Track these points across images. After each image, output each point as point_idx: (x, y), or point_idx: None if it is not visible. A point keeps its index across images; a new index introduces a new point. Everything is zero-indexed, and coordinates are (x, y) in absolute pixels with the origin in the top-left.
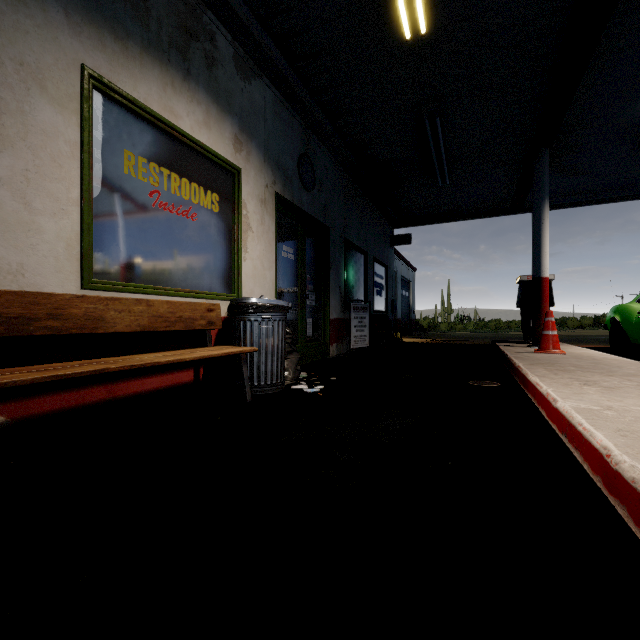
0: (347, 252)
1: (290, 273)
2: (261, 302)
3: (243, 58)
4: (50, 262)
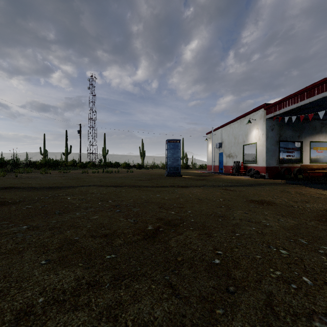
0: None
1: None
2: None
3: None
4: (307, 161)
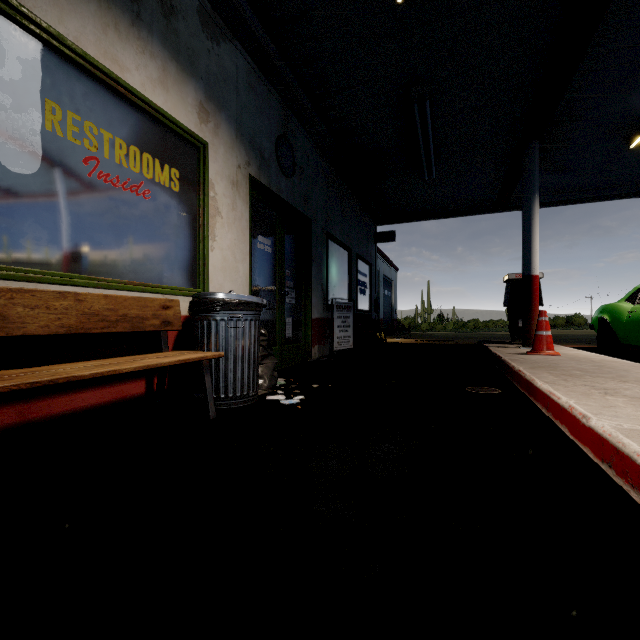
0: (330, 247)
1: (267, 267)
2: (229, 298)
3: (210, 14)
4: None
